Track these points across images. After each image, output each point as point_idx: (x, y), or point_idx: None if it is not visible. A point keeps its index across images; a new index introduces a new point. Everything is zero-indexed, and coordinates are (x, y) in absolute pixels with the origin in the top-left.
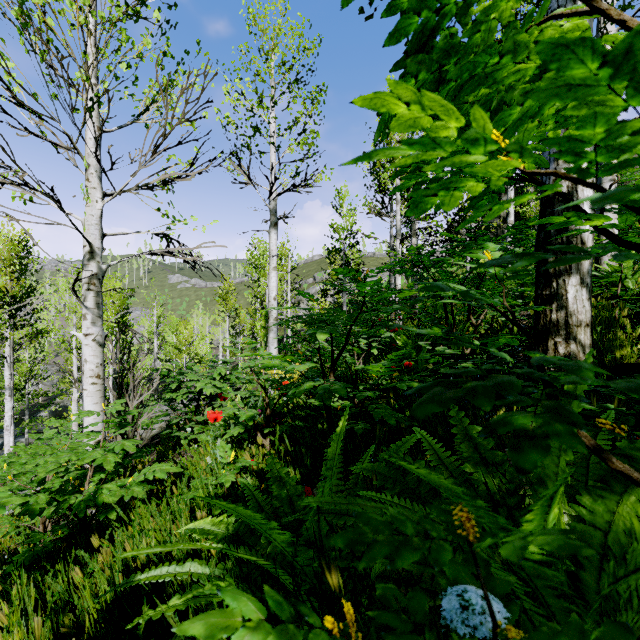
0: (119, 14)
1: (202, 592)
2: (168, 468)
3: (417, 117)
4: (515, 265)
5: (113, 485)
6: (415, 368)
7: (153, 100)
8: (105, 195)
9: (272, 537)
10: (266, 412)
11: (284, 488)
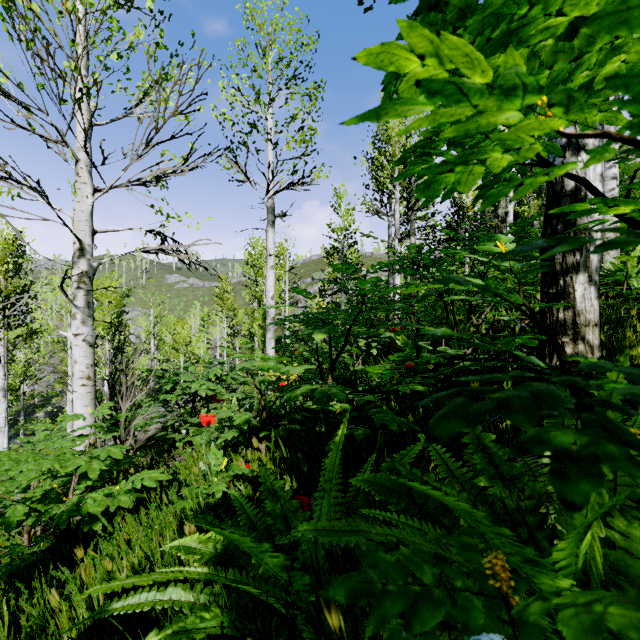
0: (109, 1)
1: (184, 625)
2: (157, 475)
3: (432, 75)
4: (553, 250)
5: (100, 493)
6: (415, 369)
7: (146, 93)
8: (96, 190)
9: (264, 560)
10: (262, 415)
11: (278, 501)
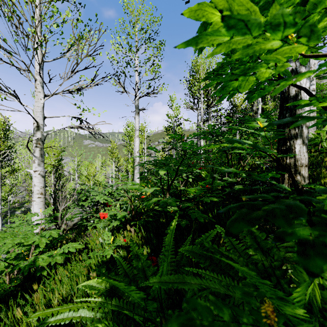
0: None
1: None
2: (76, 245)
3: None
4: (298, 123)
5: (46, 254)
6: (211, 188)
7: (72, 45)
8: (45, 96)
9: (131, 295)
10: (132, 213)
11: (140, 261)
